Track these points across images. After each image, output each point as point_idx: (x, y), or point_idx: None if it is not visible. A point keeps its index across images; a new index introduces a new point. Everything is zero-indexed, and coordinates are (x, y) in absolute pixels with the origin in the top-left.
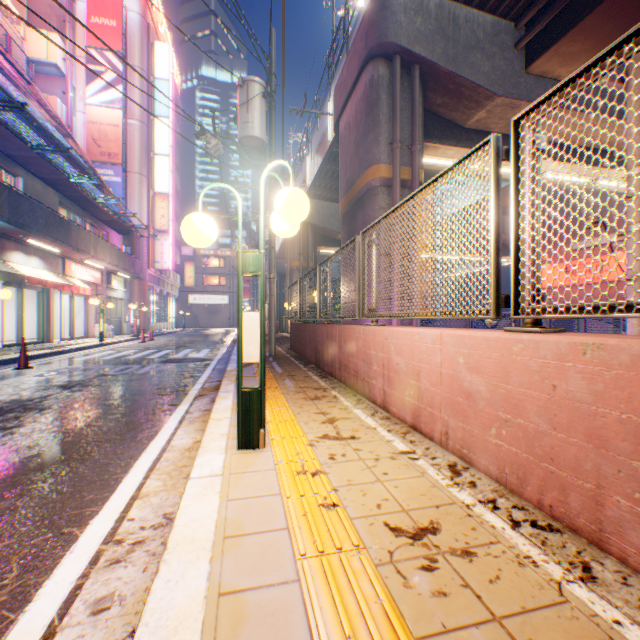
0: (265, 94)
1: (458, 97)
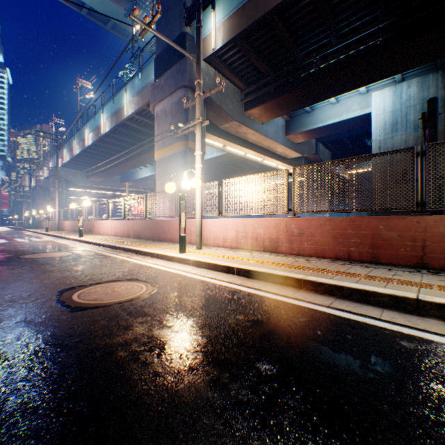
0: (30, 178)
1: (74, 182)
